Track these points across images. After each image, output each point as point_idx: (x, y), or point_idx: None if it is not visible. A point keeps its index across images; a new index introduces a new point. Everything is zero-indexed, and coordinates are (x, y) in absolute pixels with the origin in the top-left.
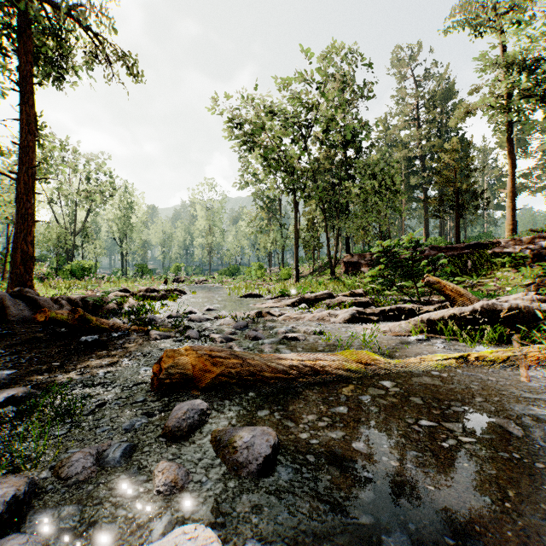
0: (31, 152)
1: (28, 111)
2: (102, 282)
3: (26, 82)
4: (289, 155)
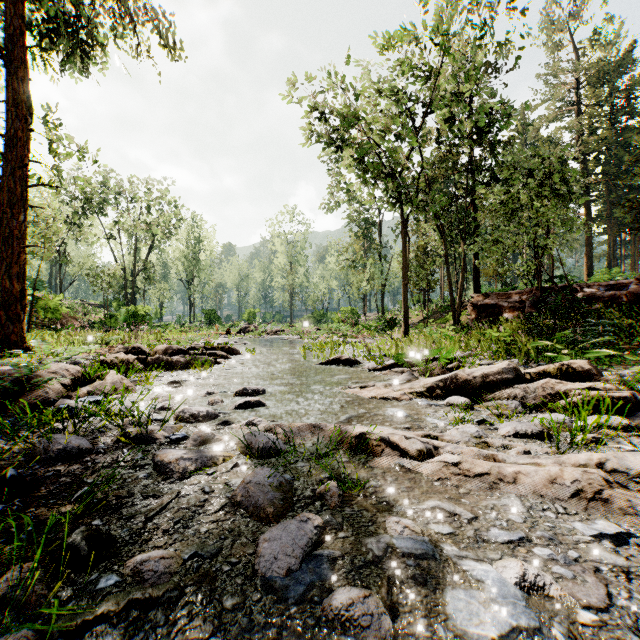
0: (20, 145)
1: (16, 86)
2: (141, 334)
3: (14, 44)
4: (396, 150)
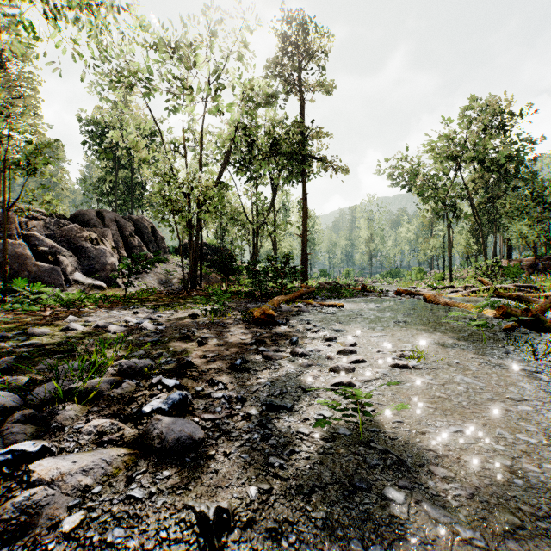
0: (307, 224)
1: (306, 207)
2: None
3: (305, 194)
4: (442, 191)
